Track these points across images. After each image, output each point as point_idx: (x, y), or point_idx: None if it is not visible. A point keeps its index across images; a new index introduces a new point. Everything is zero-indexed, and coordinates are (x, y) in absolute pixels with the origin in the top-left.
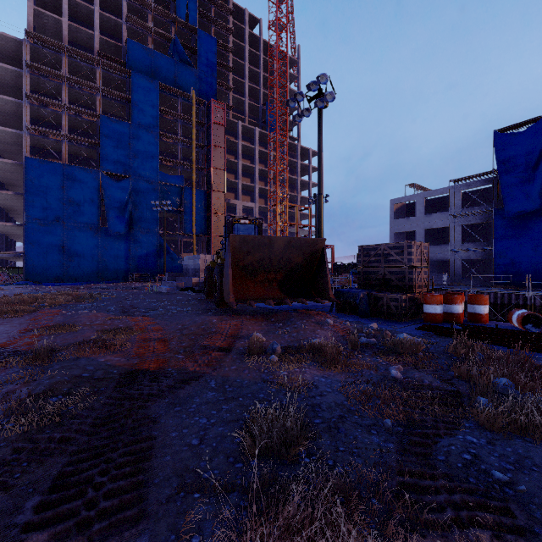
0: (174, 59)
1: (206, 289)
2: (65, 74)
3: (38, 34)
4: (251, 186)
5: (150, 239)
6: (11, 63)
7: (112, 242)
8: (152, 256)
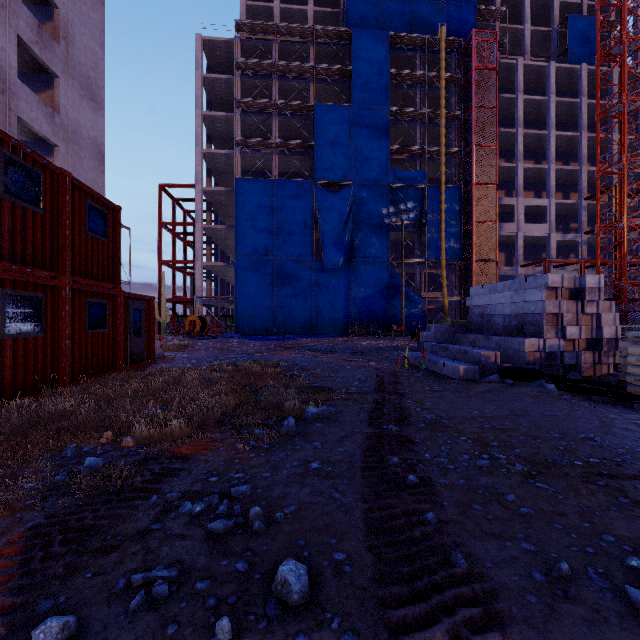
0: None
1: None
2: (275, 61)
3: (247, 21)
4: (538, 171)
5: (377, 272)
6: None
7: (327, 280)
8: (379, 297)
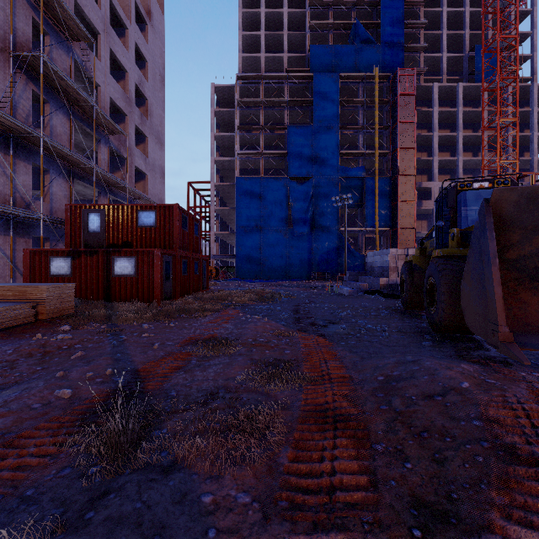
0: (355, 44)
1: (404, 295)
2: (262, 99)
3: (244, 74)
4: (451, 161)
5: (330, 237)
6: (229, 107)
7: (297, 242)
8: (332, 254)
